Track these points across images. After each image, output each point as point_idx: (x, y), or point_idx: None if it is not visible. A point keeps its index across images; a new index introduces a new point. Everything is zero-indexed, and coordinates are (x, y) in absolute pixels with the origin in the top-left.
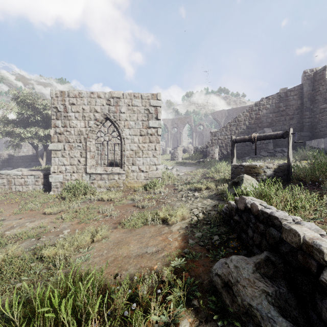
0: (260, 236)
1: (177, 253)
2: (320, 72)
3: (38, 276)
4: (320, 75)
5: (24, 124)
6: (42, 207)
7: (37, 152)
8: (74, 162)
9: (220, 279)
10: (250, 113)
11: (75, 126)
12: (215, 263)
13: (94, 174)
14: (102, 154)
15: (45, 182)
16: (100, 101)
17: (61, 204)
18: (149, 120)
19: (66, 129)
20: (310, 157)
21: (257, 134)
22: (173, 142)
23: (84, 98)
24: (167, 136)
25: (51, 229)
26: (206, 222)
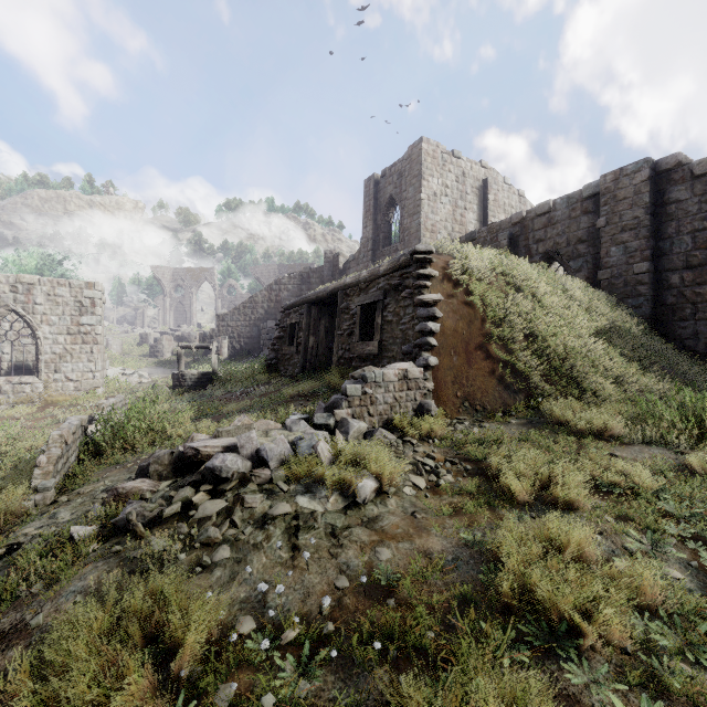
0: None
1: None
2: (336, 257)
3: None
4: (336, 261)
5: None
6: None
7: None
8: None
9: None
10: (269, 293)
11: None
12: None
13: None
14: None
15: None
16: (0, 287)
17: None
18: (82, 315)
19: None
20: None
21: (197, 343)
22: (176, 315)
23: None
24: (162, 303)
25: None
26: None
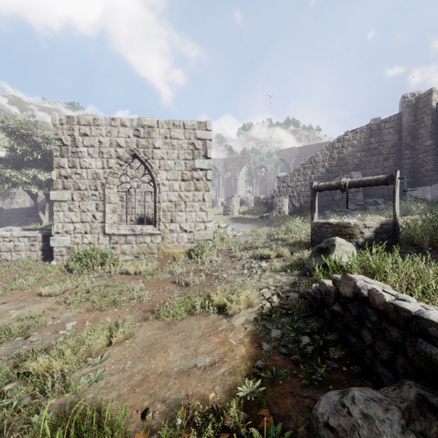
0: (390, 348)
1: (246, 368)
2: (424, 97)
3: (13, 412)
4: (424, 101)
5: (17, 164)
6: (38, 285)
7: (35, 203)
8: (87, 218)
9: (336, 436)
10: (330, 151)
11: (89, 167)
12: (312, 389)
13: (116, 236)
14: (129, 206)
15: (45, 247)
16: (125, 131)
17: (66, 279)
18: (195, 159)
19: (75, 171)
20: (416, 211)
21: (349, 178)
22: (226, 190)
23: (101, 127)
24: (217, 182)
25: (48, 321)
26: (285, 311)
